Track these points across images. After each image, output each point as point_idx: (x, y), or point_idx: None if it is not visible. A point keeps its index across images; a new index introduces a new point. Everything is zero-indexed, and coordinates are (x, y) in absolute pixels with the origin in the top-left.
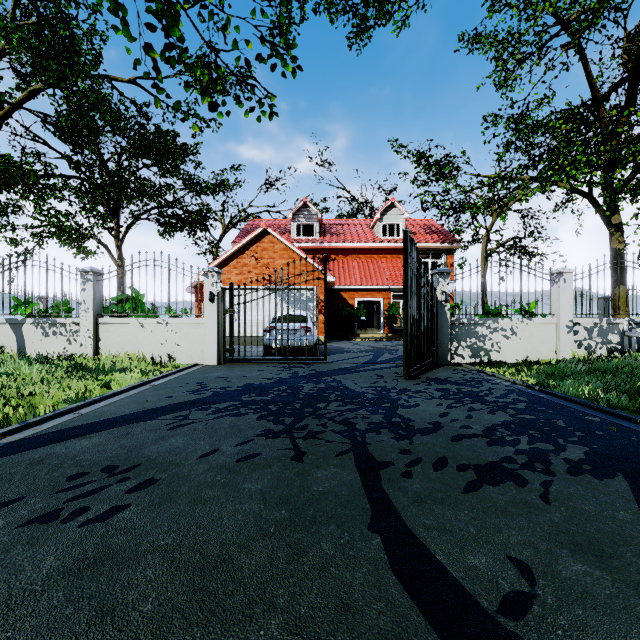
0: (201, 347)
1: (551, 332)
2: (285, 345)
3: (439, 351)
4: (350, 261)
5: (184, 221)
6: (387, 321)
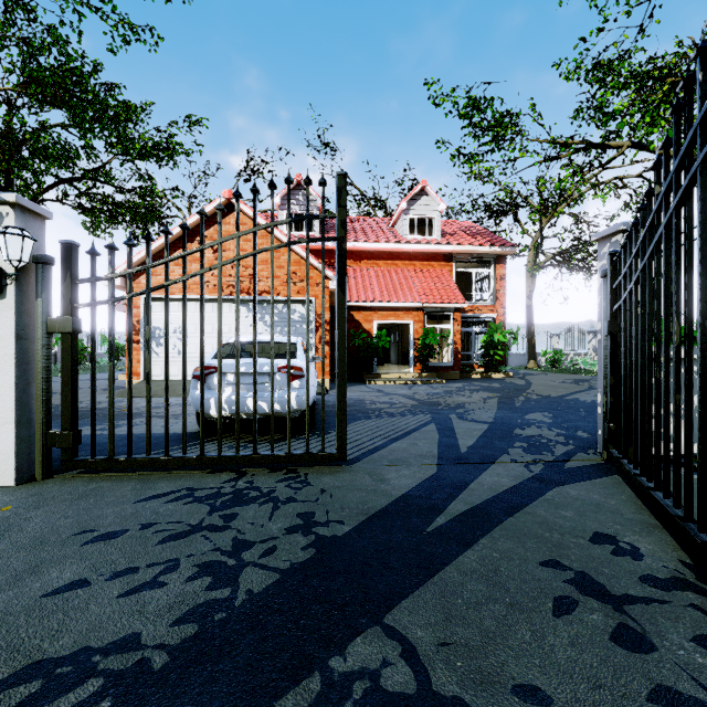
0: None
1: None
2: (241, 410)
3: None
4: (364, 269)
5: (122, 209)
6: (420, 354)
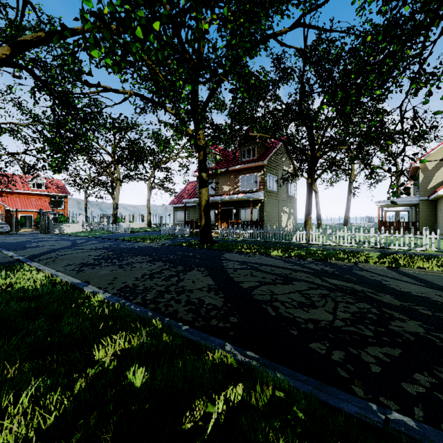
0: None
1: (78, 226)
2: None
3: (50, 231)
4: (15, 197)
5: None
6: (36, 224)
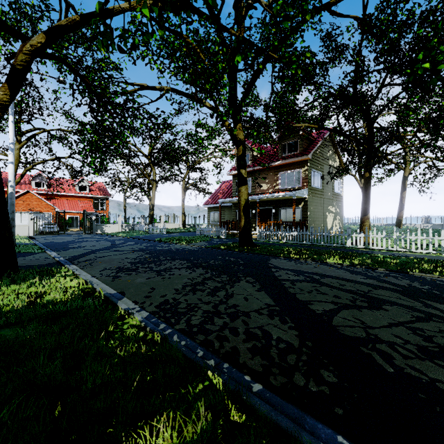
0: (27, 231)
1: (118, 227)
2: (50, 231)
3: (93, 231)
4: (64, 200)
5: None
6: (81, 224)
